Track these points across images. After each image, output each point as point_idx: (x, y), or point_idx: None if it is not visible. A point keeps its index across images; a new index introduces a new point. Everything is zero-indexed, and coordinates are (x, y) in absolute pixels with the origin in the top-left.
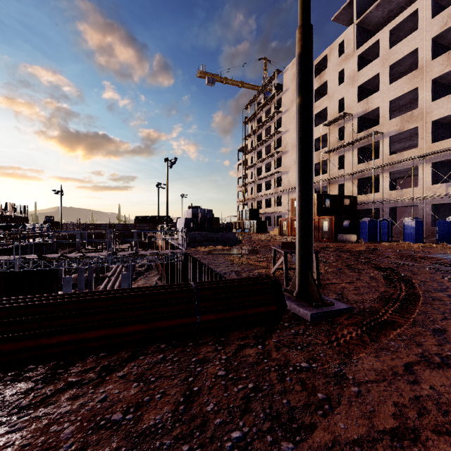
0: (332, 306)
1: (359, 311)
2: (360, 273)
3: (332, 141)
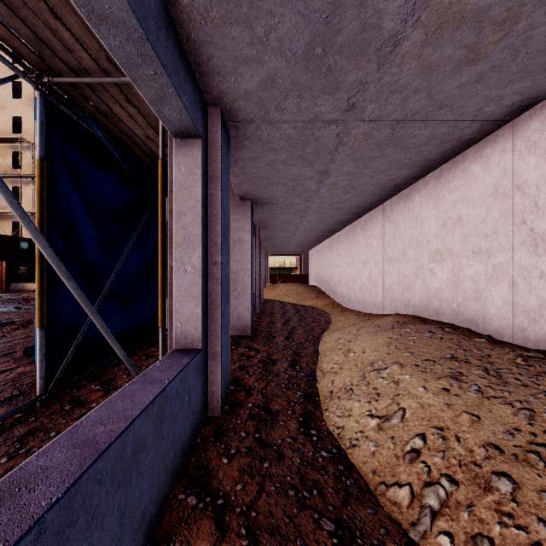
0: (0, 322)
1: (20, 322)
2: (29, 310)
3: (4, 164)
